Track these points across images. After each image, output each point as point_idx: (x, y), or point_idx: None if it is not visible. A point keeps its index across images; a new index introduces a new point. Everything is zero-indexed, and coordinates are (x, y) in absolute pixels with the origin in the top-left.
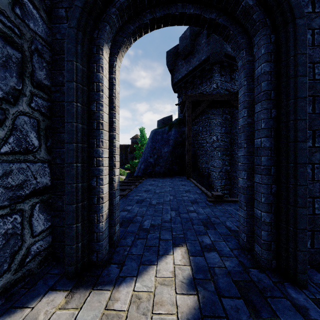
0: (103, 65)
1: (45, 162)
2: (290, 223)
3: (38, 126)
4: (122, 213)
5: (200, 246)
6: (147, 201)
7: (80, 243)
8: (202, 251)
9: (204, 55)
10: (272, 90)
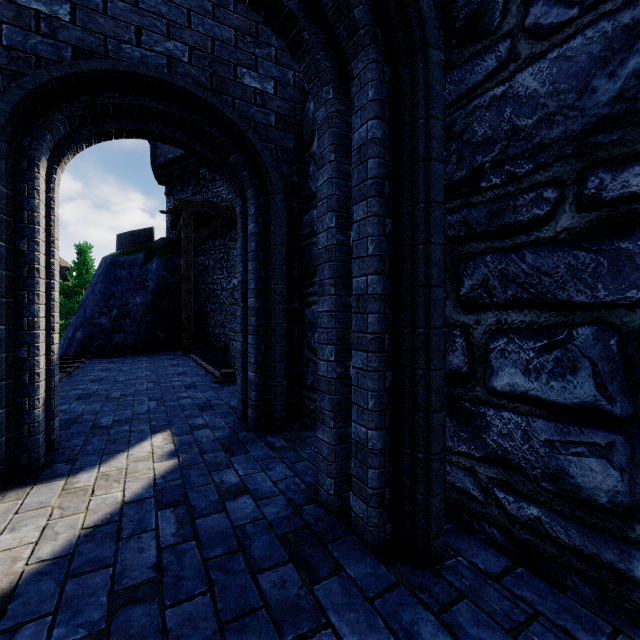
0: (40, 188)
1: None
2: (272, 378)
3: None
4: None
5: (189, 427)
6: (102, 394)
7: (4, 437)
8: (191, 431)
9: None
10: (261, 252)
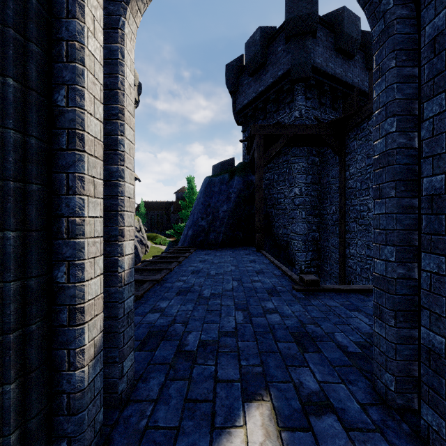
0: (84, 3)
1: None
2: None
3: None
4: (149, 317)
5: (298, 397)
6: (196, 290)
7: (17, 430)
8: (306, 414)
9: (281, 68)
10: None
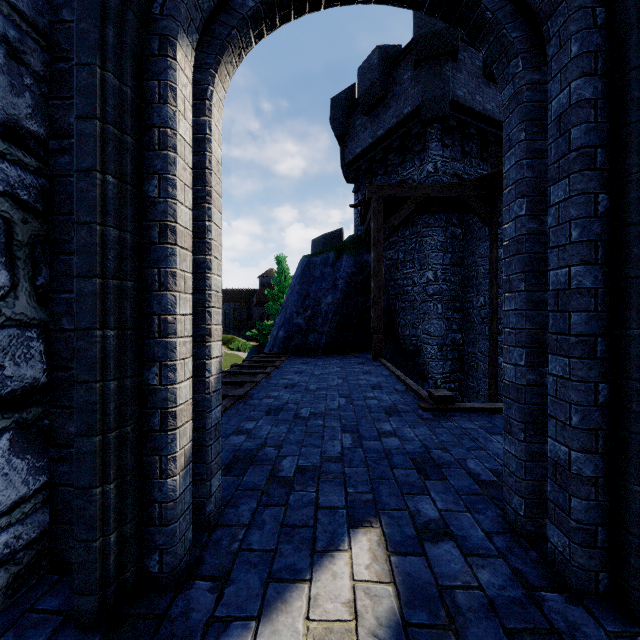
0: (176, 85)
1: (31, 326)
2: None
3: (8, 234)
4: (233, 439)
5: (413, 525)
6: (291, 409)
7: (115, 533)
8: (420, 540)
9: (408, 104)
10: (598, 147)
